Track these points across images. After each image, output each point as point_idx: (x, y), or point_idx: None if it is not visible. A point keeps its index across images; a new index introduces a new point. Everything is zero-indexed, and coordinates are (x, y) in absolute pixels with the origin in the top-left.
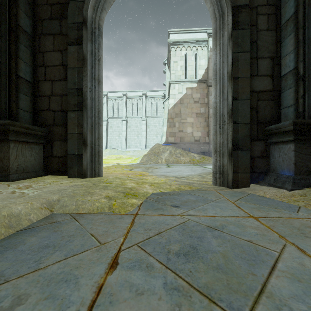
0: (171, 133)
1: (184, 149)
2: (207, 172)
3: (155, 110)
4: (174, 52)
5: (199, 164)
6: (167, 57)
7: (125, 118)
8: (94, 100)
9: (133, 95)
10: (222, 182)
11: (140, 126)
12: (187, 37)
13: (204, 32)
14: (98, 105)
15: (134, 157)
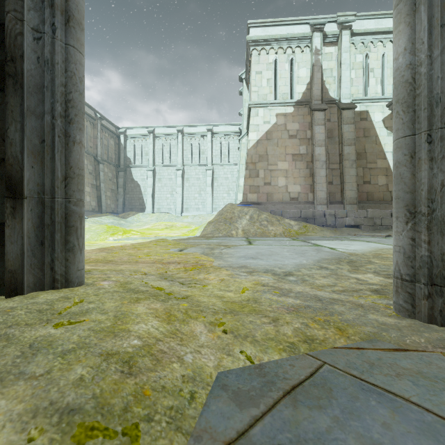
0: (252, 187)
1: (273, 213)
2: (331, 257)
3: (226, 153)
4: (256, 57)
5: (301, 239)
6: (246, 67)
7: (181, 166)
8: (51, 66)
9: (193, 132)
10: (440, 312)
11: (203, 178)
12: (278, 32)
13: (306, 23)
14: (67, 85)
15: (194, 226)
